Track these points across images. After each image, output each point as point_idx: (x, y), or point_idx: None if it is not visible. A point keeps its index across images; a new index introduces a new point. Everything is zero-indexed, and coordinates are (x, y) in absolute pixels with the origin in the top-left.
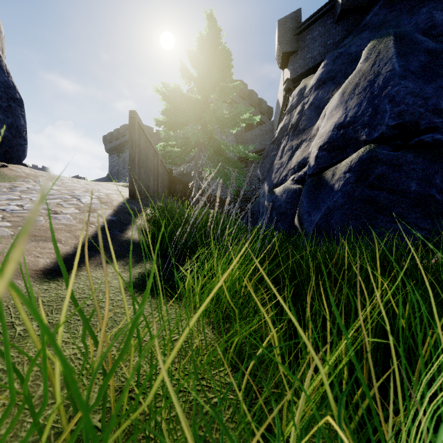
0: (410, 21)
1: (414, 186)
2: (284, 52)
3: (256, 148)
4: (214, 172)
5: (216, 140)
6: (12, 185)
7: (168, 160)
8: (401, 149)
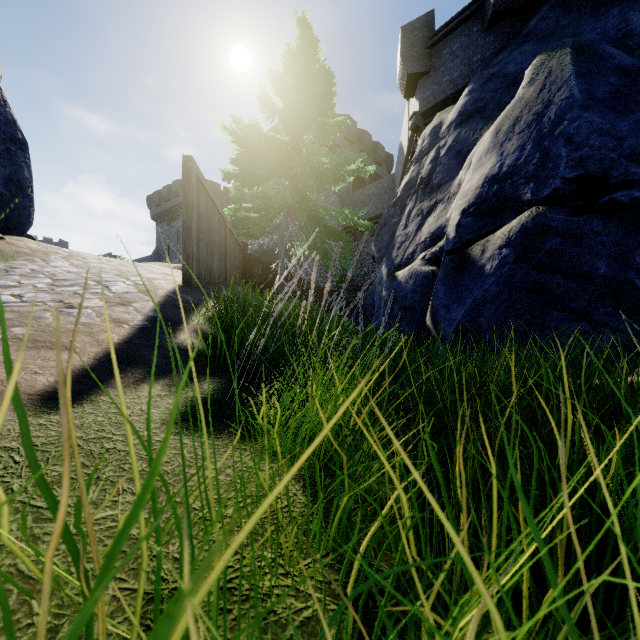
0: (595, 26)
1: (604, 267)
2: (410, 73)
3: (369, 214)
4: (306, 244)
5: (311, 201)
6: (9, 266)
7: (241, 230)
8: (583, 212)
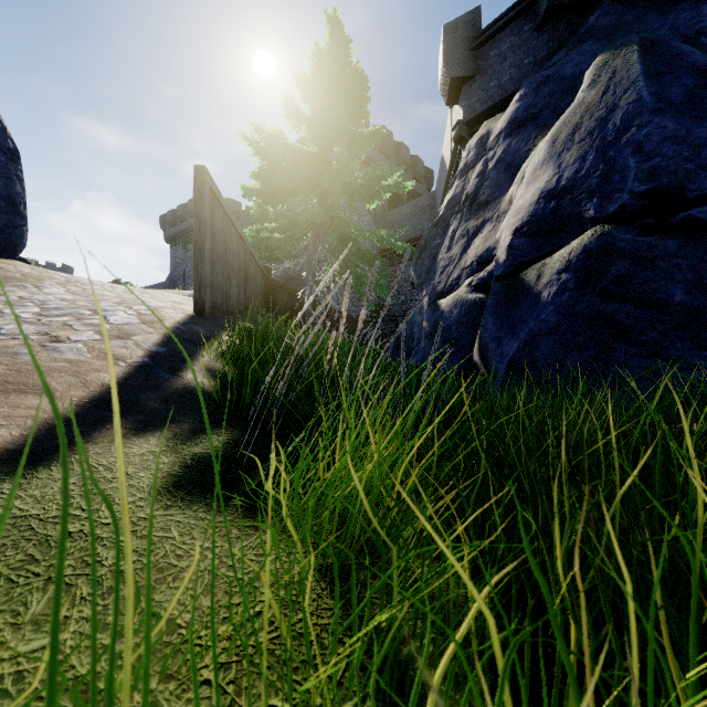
0: (664, 22)
1: (680, 295)
2: (453, 77)
3: (407, 235)
4: (336, 264)
5: (342, 220)
6: None
7: (264, 253)
8: (654, 232)
